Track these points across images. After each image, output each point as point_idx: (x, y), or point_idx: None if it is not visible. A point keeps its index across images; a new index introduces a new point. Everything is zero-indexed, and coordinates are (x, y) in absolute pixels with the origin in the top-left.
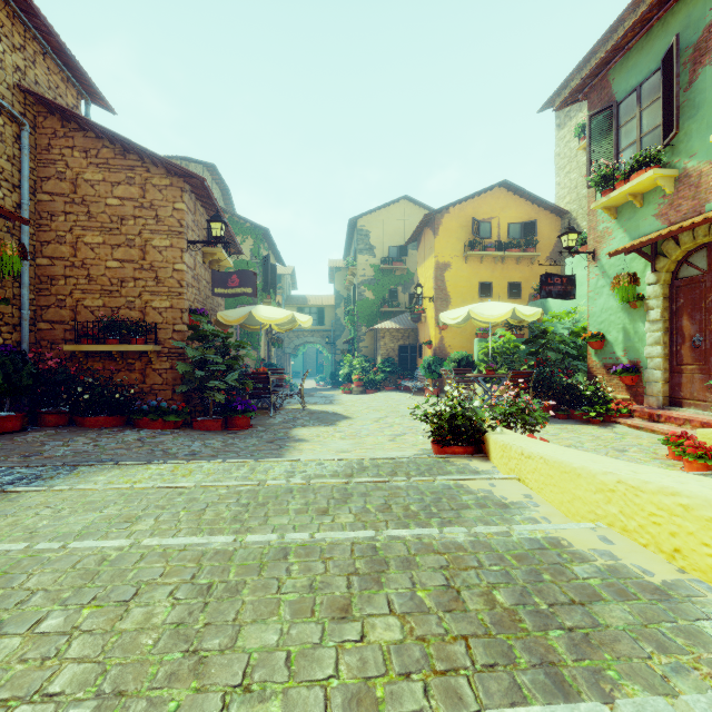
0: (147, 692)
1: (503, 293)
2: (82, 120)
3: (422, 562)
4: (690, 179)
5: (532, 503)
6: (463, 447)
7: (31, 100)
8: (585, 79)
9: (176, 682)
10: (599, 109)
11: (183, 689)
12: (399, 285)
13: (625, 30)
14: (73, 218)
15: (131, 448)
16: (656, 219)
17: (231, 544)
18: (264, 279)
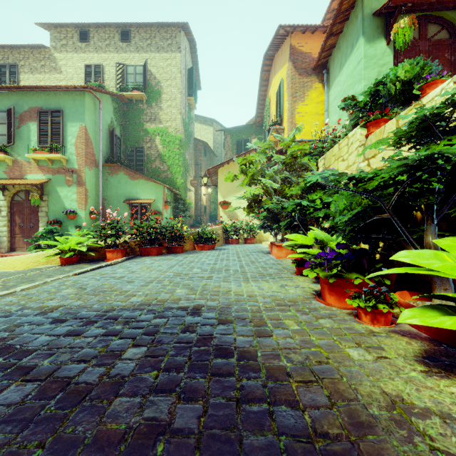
0: None
1: None
2: None
3: None
4: (19, 164)
5: None
6: None
7: None
8: None
9: None
10: None
11: None
12: None
13: None
14: None
15: None
16: (5, 174)
17: None
18: None
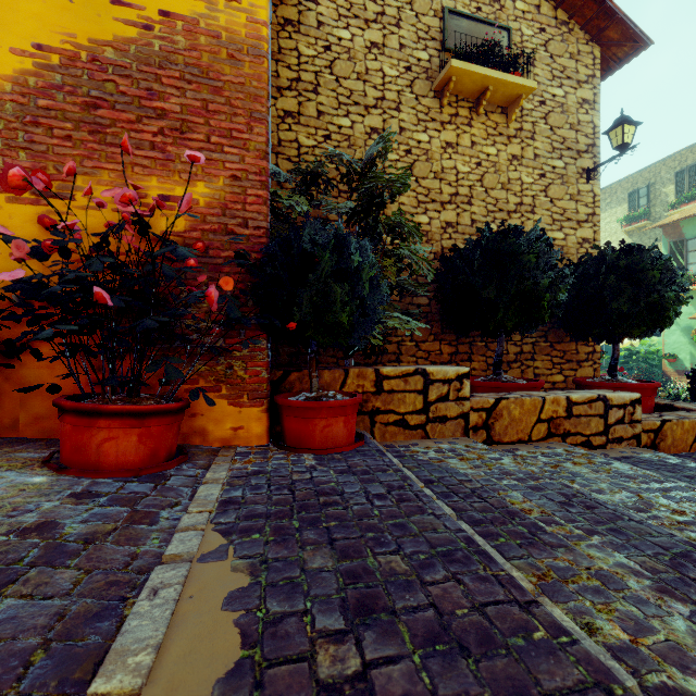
0: None
1: None
2: None
3: None
4: None
5: None
6: None
7: None
8: (668, 223)
9: None
10: (675, 240)
11: None
12: None
13: None
14: None
15: None
16: None
17: None
18: None
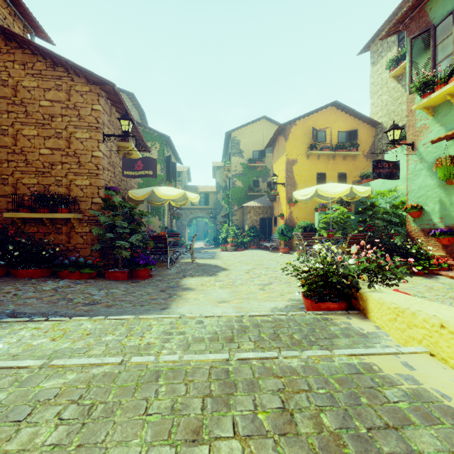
0: None
1: (334, 180)
2: (18, 37)
3: None
4: None
5: None
6: (337, 303)
7: None
8: (407, 10)
9: None
10: (418, 33)
11: None
12: (260, 177)
13: None
14: (14, 116)
15: (42, 298)
16: None
17: None
18: (167, 172)
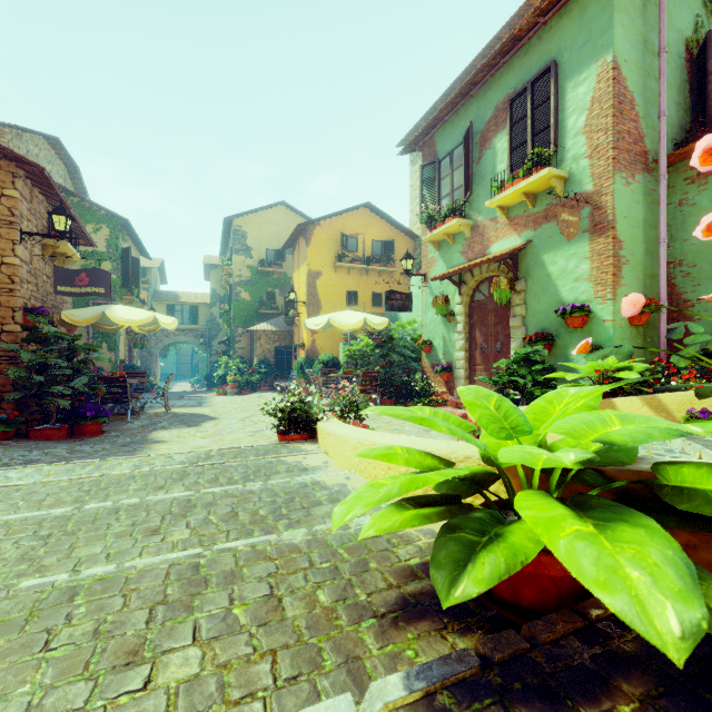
0: (2, 583)
1: (367, 301)
2: None
3: (221, 502)
4: (479, 229)
5: (325, 466)
6: (300, 435)
7: None
8: (418, 136)
9: (24, 576)
10: (427, 162)
11: (29, 578)
12: (277, 288)
13: (441, 107)
14: None
15: None
16: (462, 255)
17: (71, 511)
18: (123, 274)
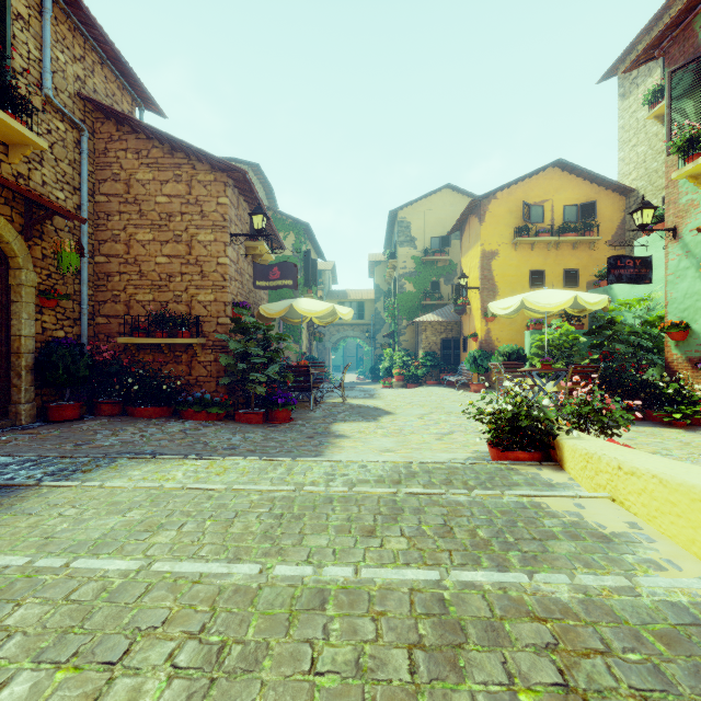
0: None
1: (557, 281)
2: (134, 122)
3: (515, 633)
4: None
5: (643, 536)
6: (528, 453)
7: (90, 108)
8: (664, 31)
9: None
10: (681, 63)
11: None
12: (442, 277)
13: None
14: (127, 217)
15: (174, 440)
16: None
17: (256, 578)
18: (305, 274)
